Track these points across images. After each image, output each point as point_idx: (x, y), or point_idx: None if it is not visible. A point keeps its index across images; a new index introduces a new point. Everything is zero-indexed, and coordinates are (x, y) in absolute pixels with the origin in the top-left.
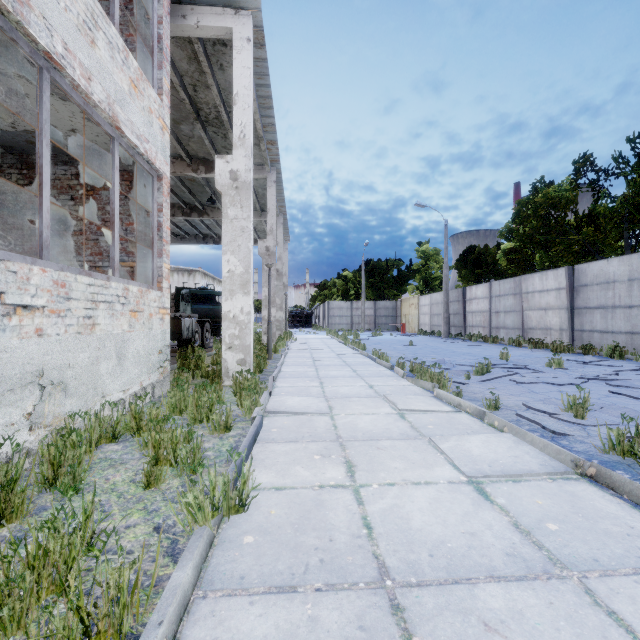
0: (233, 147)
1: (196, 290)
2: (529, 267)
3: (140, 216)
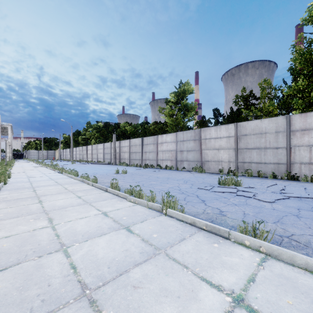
0: (9, 139)
1: None
2: None
3: None
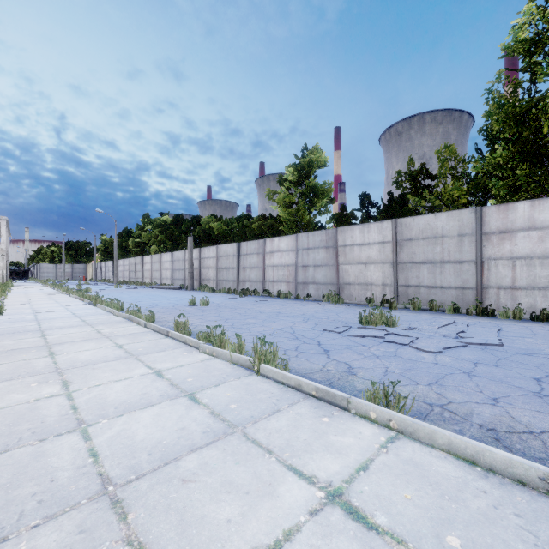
0: (2, 244)
1: None
2: None
3: None
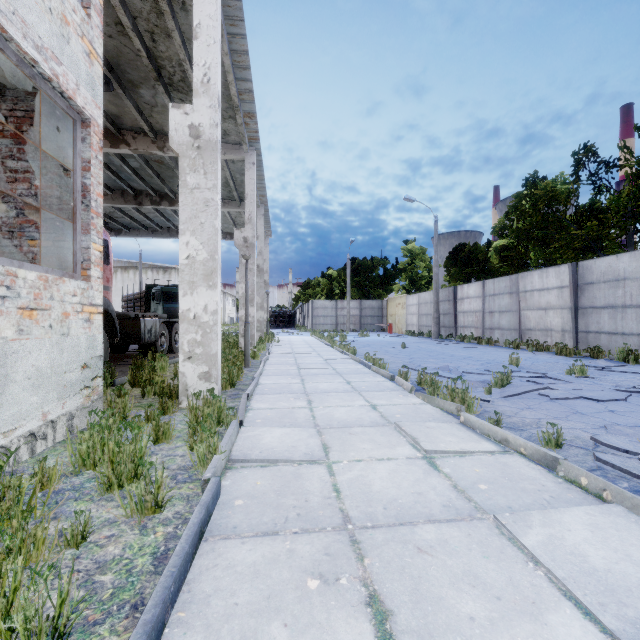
0: (194, 94)
1: (168, 288)
2: (522, 265)
3: (57, 176)
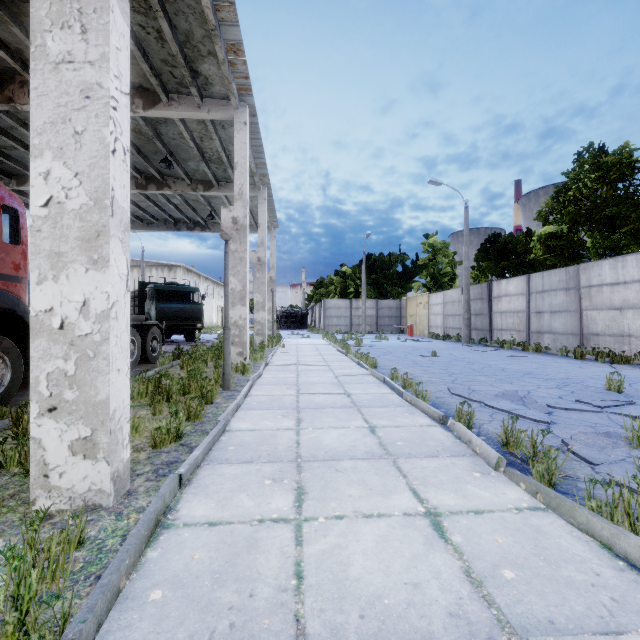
0: None
1: (163, 285)
2: (573, 256)
3: None
